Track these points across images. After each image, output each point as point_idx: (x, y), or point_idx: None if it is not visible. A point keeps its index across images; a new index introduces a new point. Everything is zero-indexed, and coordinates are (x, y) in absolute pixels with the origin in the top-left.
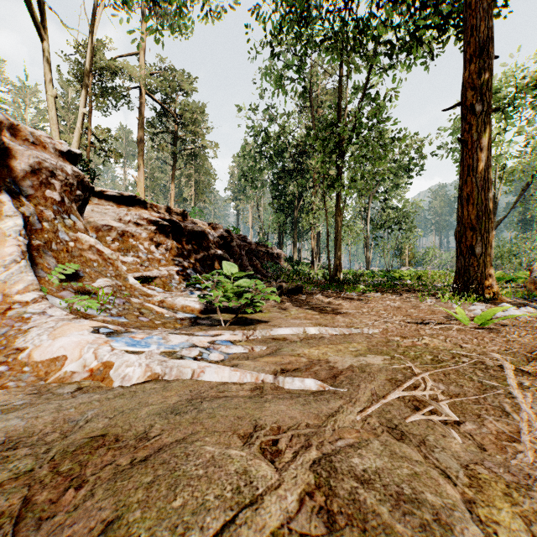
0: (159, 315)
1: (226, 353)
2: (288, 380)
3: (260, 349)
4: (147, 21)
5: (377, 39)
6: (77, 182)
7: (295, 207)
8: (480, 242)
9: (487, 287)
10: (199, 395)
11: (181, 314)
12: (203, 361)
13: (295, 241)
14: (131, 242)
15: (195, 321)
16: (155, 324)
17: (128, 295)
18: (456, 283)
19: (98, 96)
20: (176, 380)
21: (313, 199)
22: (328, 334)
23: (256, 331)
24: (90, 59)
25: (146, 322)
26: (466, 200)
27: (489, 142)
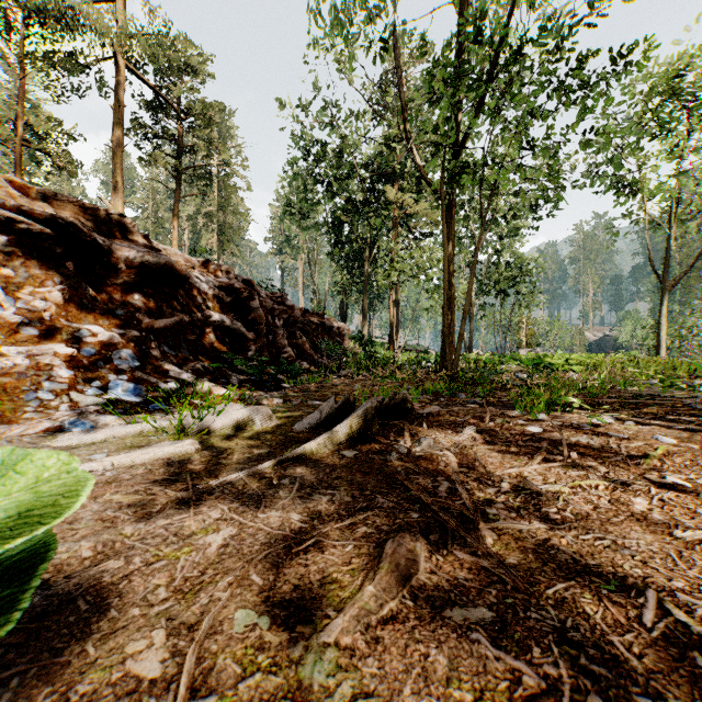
0: None
1: None
2: None
3: None
4: None
5: None
6: None
7: (366, 259)
8: None
9: None
10: None
11: None
12: None
13: (366, 309)
14: None
15: None
16: None
17: None
18: None
19: (35, 59)
20: None
21: (393, 245)
22: None
23: None
24: None
25: None
26: None
27: None
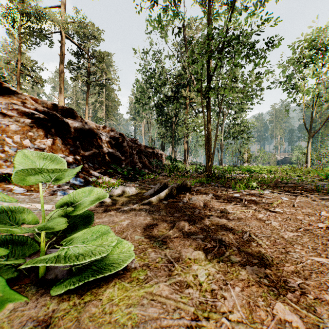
0: None
1: None
2: None
3: None
4: None
5: None
6: None
7: (173, 122)
8: None
9: None
10: None
11: None
12: None
13: (173, 145)
14: None
15: None
16: None
17: None
18: None
19: (26, 35)
20: None
21: (185, 116)
22: None
23: None
24: None
25: None
26: None
27: None
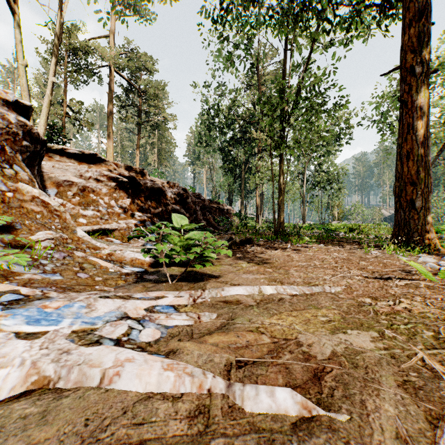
0: (103, 270)
1: (164, 327)
2: (249, 392)
3: (209, 318)
4: (112, 2)
5: (316, 17)
6: (24, 132)
7: (243, 170)
8: (420, 196)
9: (427, 239)
10: (95, 438)
11: (128, 268)
12: (129, 344)
13: (243, 199)
14: (91, 196)
15: (140, 277)
16: (94, 281)
17: (73, 248)
18: (396, 235)
19: (72, 73)
20: (73, 391)
21: (258, 163)
22: (287, 294)
23: (205, 292)
24: (59, 33)
25: (84, 279)
26: (406, 157)
27: (428, 102)
